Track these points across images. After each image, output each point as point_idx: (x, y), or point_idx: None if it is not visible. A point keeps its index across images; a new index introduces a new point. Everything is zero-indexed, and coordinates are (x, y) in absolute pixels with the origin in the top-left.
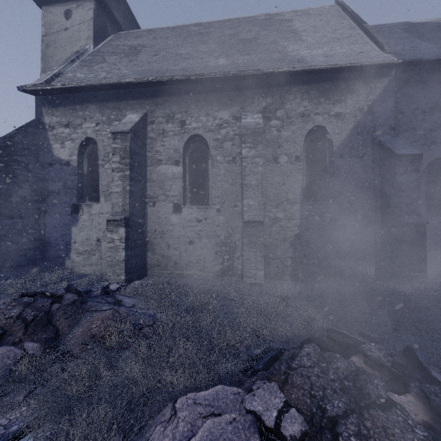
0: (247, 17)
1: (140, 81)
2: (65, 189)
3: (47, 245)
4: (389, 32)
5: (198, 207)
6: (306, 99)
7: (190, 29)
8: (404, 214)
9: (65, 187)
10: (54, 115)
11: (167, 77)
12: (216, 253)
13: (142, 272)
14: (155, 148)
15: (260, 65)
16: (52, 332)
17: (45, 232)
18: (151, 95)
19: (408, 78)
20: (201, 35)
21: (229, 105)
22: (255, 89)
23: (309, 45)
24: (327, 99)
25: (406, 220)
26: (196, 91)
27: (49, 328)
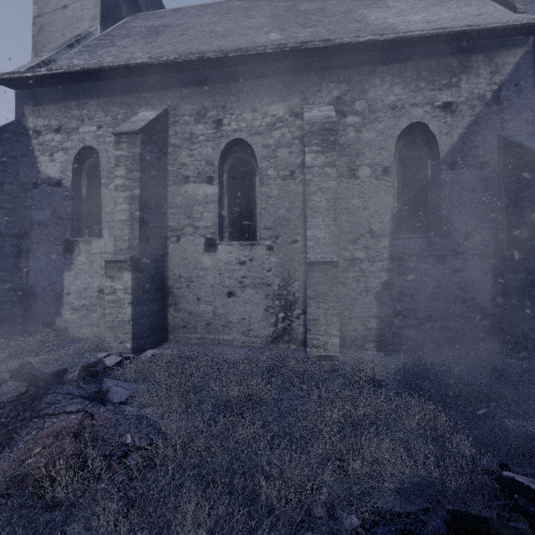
0: None
1: (157, 62)
2: (55, 220)
3: (30, 298)
4: None
5: (240, 243)
6: (398, 84)
7: (231, 5)
8: None
9: (55, 216)
10: (41, 116)
11: (196, 55)
12: (266, 310)
13: (161, 336)
14: (179, 159)
15: (331, 37)
16: None
17: (27, 279)
18: (173, 84)
19: None
20: (246, 10)
21: (285, 95)
22: (323, 72)
23: (399, 11)
24: (430, 83)
25: None
26: (237, 76)
27: None
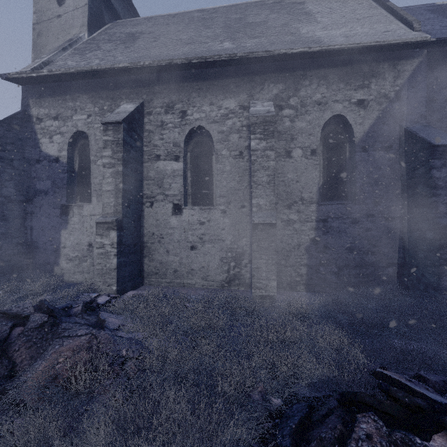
0: (254, 2)
1: (136, 66)
2: (53, 189)
3: (34, 250)
4: (413, 13)
5: (200, 207)
6: (323, 85)
7: (193, 16)
8: (442, 215)
9: (54, 185)
10: (42, 106)
11: (166, 61)
12: (220, 260)
13: (138, 281)
14: (152, 142)
15: (271, 48)
16: (6, 368)
17: (32, 236)
18: (148, 83)
19: (441, 60)
20: (205, 20)
21: (236, 92)
22: (265, 75)
23: (325, 26)
24: (348, 84)
25: (445, 222)
26: (198, 77)
27: (3, 362)
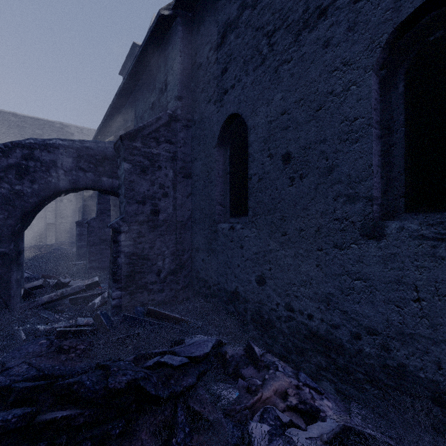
0: (49, 121)
1: None
2: None
3: None
4: None
5: None
6: None
7: (10, 119)
8: None
9: None
10: None
11: None
12: (33, 236)
13: None
14: None
15: None
16: None
17: None
18: None
19: None
20: (19, 128)
21: None
22: None
23: None
24: None
25: None
26: None
27: None
